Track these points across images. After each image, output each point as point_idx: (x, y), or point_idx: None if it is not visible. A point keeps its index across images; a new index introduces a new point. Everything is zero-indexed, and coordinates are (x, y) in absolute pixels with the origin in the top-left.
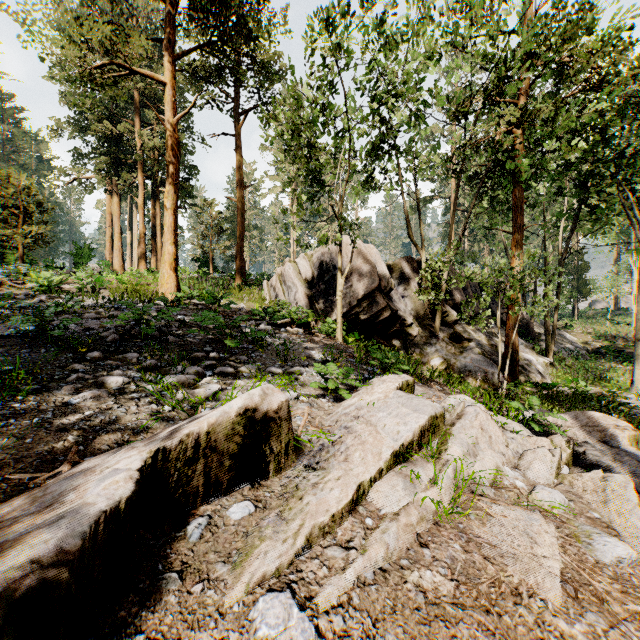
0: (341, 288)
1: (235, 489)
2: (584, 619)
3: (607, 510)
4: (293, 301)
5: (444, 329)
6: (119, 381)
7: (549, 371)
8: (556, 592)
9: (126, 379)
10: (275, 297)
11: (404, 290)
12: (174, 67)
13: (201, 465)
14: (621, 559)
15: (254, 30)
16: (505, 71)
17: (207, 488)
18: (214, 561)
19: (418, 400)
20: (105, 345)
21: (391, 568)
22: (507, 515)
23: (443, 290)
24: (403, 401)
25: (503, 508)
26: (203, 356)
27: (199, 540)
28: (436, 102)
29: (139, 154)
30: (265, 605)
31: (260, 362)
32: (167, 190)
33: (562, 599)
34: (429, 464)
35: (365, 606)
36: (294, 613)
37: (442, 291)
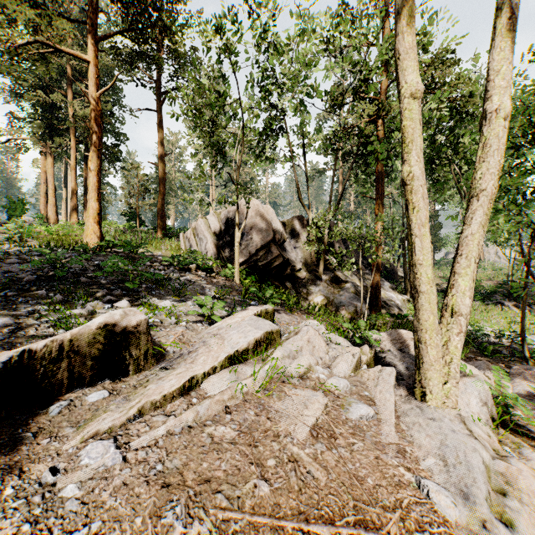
0: (238, 240)
1: (98, 383)
2: (313, 447)
3: (375, 390)
4: (204, 250)
5: (327, 273)
6: (25, 312)
7: (406, 305)
8: (303, 434)
9: (32, 310)
10: (189, 247)
11: (296, 242)
12: (98, 50)
13: (65, 364)
14: (362, 416)
15: (167, 25)
16: (367, 74)
17: (72, 381)
18: (65, 426)
19: (262, 321)
20: (20, 284)
21: (197, 426)
22: (299, 394)
23: (325, 242)
24: (251, 322)
25: (301, 391)
26: (107, 293)
27: (58, 414)
28: (316, 94)
29: (71, 121)
30: (91, 447)
31: (157, 298)
32: (91, 154)
33: (306, 437)
34: (257, 364)
35: (166, 446)
36: (111, 451)
37: (324, 243)
